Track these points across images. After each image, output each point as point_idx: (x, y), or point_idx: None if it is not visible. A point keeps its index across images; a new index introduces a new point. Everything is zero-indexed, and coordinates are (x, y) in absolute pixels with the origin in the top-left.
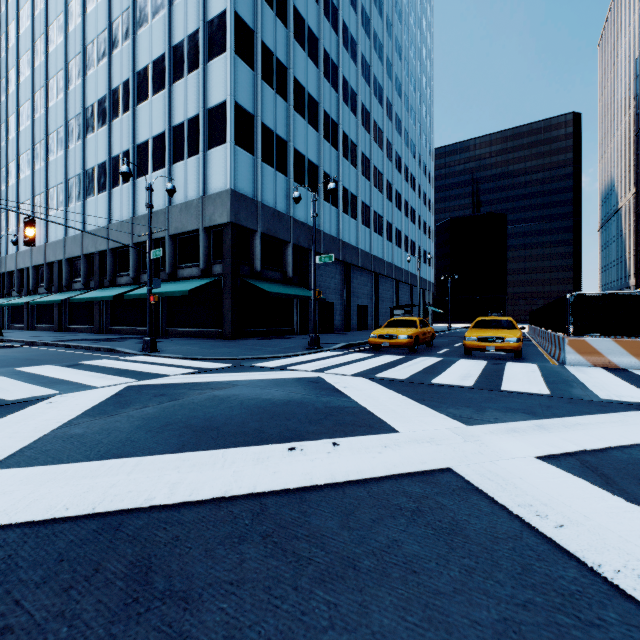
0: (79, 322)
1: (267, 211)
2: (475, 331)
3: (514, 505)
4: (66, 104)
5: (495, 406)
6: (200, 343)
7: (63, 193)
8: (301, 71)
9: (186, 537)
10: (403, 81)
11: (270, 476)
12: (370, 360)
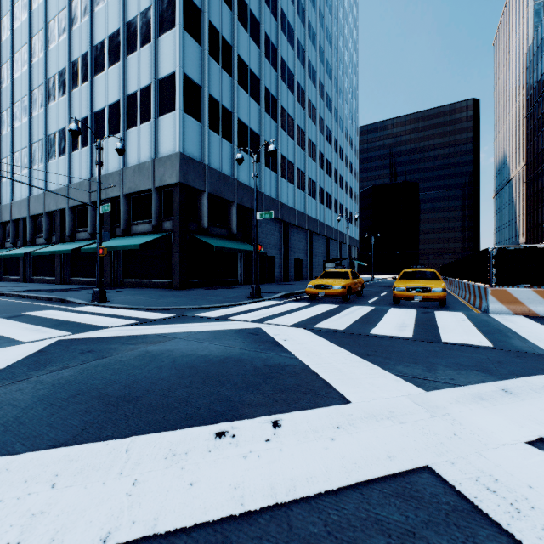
0: (42, 274)
1: (213, 174)
2: (403, 282)
3: None
4: (30, 75)
5: (444, 362)
6: (150, 293)
7: (27, 156)
8: (244, 50)
9: None
10: (333, 66)
11: (183, 493)
12: (308, 309)
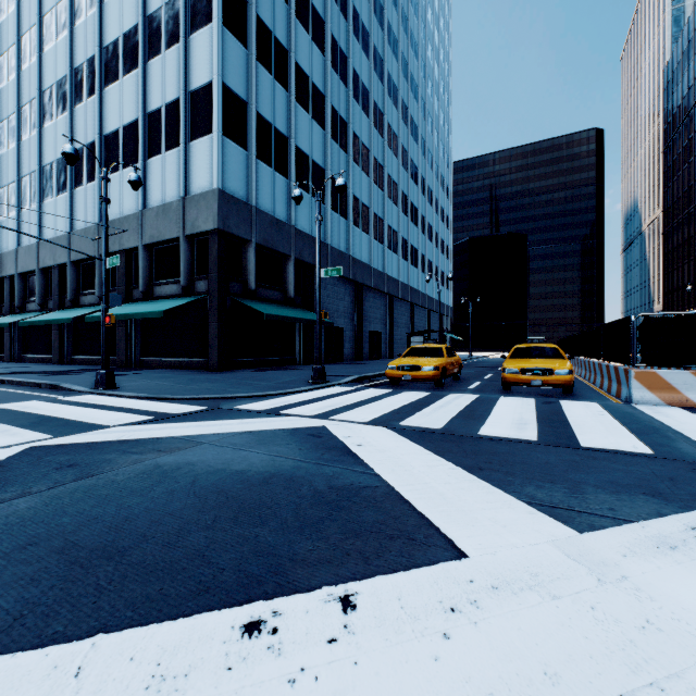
0: (35, 350)
1: (263, 218)
2: (516, 361)
3: None
4: (19, 86)
5: (593, 480)
6: (177, 376)
7: (15, 194)
8: (305, 57)
9: None
10: (420, 83)
11: None
12: (389, 399)
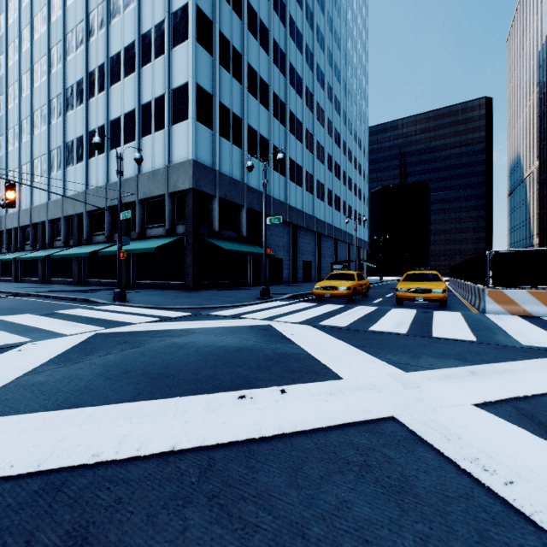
0: (60, 275)
1: (224, 179)
2: (406, 283)
3: (460, 458)
4: (49, 85)
5: (429, 352)
6: (165, 294)
7: (46, 163)
8: (254, 58)
9: (129, 499)
10: (342, 68)
11: (220, 427)
12: (314, 309)
